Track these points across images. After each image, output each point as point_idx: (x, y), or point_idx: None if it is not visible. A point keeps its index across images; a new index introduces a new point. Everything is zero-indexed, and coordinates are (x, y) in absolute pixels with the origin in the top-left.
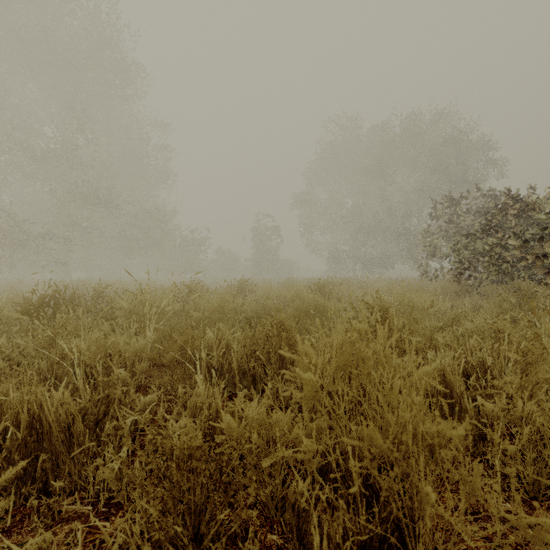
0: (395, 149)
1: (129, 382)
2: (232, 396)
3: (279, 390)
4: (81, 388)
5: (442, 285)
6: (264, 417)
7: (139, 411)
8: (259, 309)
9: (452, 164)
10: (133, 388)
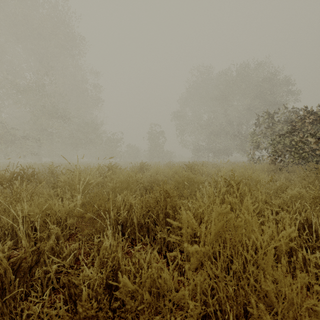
0: (233, 85)
1: (60, 234)
2: (133, 242)
3: (167, 254)
4: (24, 240)
5: (264, 166)
6: (154, 277)
7: (66, 255)
8: (152, 181)
9: (267, 94)
10: (66, 235)
